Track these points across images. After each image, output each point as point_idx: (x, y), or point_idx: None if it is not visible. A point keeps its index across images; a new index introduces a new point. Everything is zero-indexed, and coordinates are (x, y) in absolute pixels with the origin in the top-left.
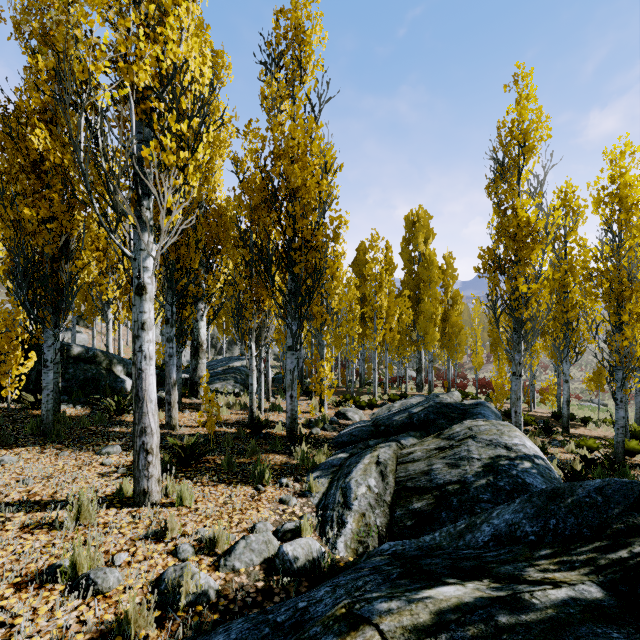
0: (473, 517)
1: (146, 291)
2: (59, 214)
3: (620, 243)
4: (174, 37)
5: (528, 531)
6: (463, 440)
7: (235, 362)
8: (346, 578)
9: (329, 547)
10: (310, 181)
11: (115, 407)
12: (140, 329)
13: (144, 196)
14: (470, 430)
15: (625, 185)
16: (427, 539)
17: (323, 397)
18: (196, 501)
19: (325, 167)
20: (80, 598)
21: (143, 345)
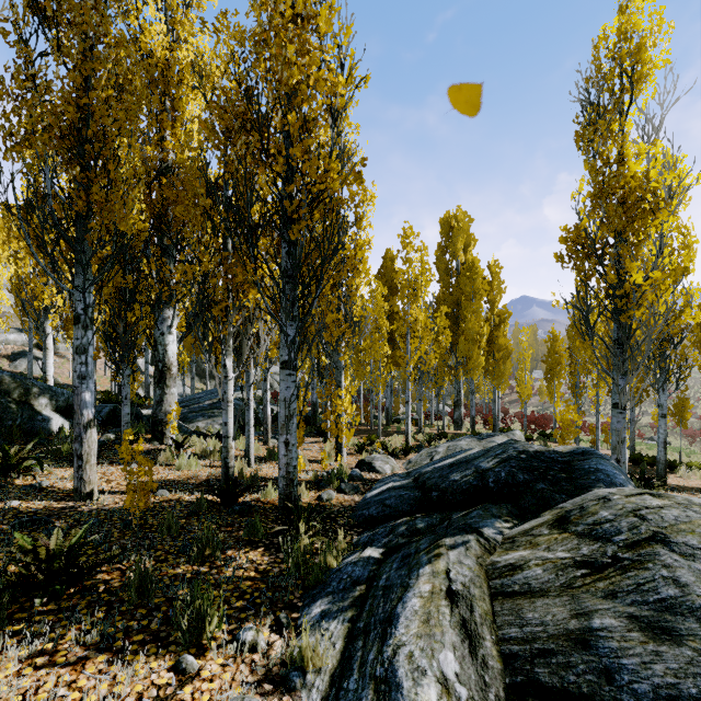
0: None
1: None
2: None
3: None
4: None
5: None
6: (641, 547)
7: None
8: None
9: None
10: (315, 76)
11: None
12: None
13: None
14: (641, 519)
15: None
16: None
17: (340, 440)
18: None
19: (341, 68)
20: None
21: None
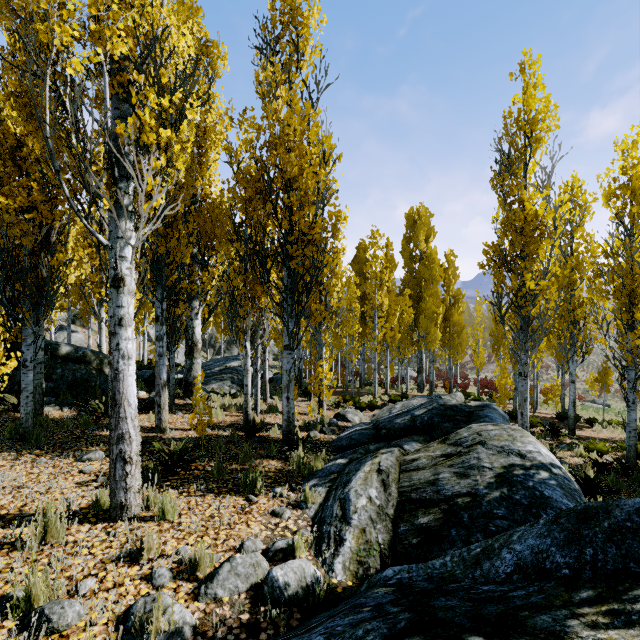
0: (489, 539)
1: (124, 283)
2: (38, 204)
3: (632, 237)
4: (153, 0)
5: (560, 562)
6: (472, 446)
7: (232, 362)
8: (343, 622)
9: (325, 569)
10: (307, 170)
11: (103, 409)
12: (117, 325)
13: (122, 178)
14: (479, 435)
15: (638, 176)
16: (437, 564)
17: (322, 398)
18: (180, 514)
19: (323, 157)
20: (31, 639)
21: (120, 343)
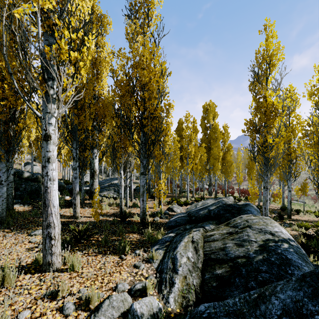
0: (262, 288)
1: (50, 138)
2: (8, 96)
3: None
4: None
5: (312, 310)
6: (243, 228)
7: (114, 181)
8: None
9: (164, 301)
10: (153, 79)
11: None
12: (46, 162)
13: (49, 79)
14: (247, 222)
15: None
16: (230, 303)
17: (160, 199)
18: (82, 267)
19: (161, 73)
20: None
21: (48, 172)
